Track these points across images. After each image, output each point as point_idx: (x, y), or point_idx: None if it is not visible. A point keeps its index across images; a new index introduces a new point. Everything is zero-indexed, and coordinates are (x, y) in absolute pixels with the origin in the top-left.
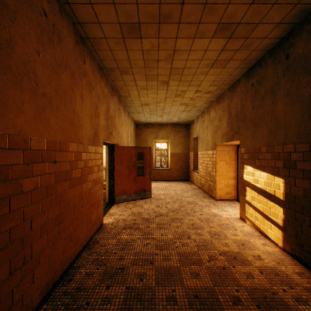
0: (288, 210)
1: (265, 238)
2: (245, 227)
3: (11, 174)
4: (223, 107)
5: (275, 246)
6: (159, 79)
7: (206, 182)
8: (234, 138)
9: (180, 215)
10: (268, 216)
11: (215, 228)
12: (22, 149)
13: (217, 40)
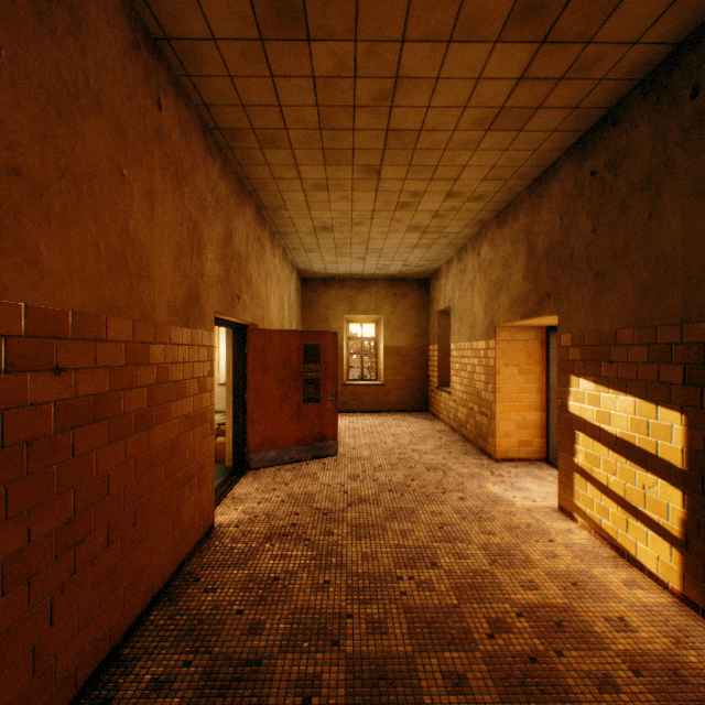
0: (699, 496)
1: (630, 564)
2: (574, 533)
3: None
4: (513, 234)
5: (659, 589)
6: (358, 162)
7: (471, 416)
8: (544, 309)
9: (408, 502)
10: (640, 510)
11: (500, 536)
12: None
13: (509, 49)
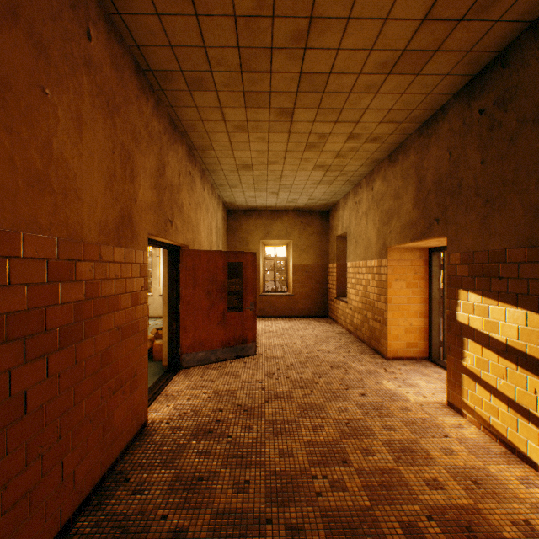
0: None
1: (521, 461)
2: (464, 428)
3: None
4: (404, 170)
5: None
6: (274, 105)
7: (365, 322)
8: (433, 232)
9: (317, 398)
10: (531, 412)
11: (401, 431)
12: None
13: None
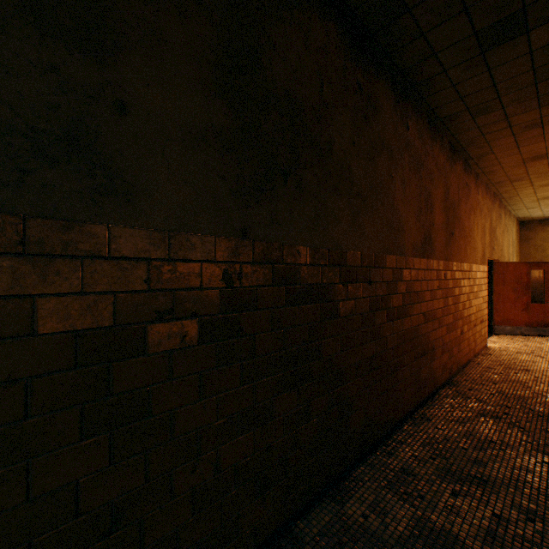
0: None
1: None
2: None
3: (460, 283)
4: None
5: None
6: None
7: None
8: None
9: None
10: None
11: None
12: (461, 271)
13: None
